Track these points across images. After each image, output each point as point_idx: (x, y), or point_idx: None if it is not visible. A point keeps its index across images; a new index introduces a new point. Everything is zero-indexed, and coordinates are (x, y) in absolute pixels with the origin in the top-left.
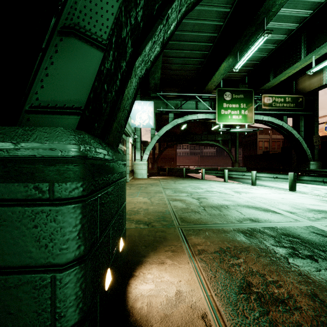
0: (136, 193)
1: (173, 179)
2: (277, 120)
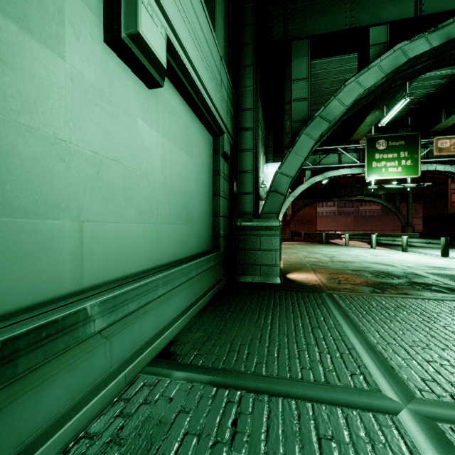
0: None
1: (310, 244)
2: None
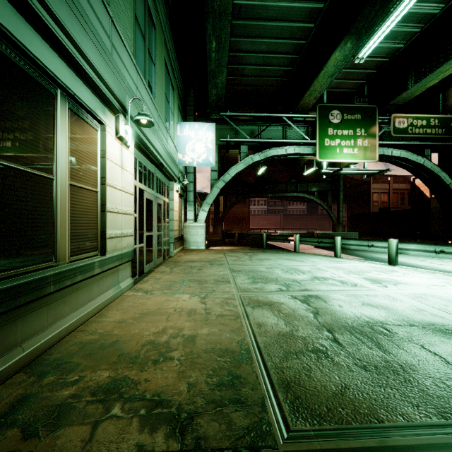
0: (179, 284)
1: (248, 251)
2: (415, 156)
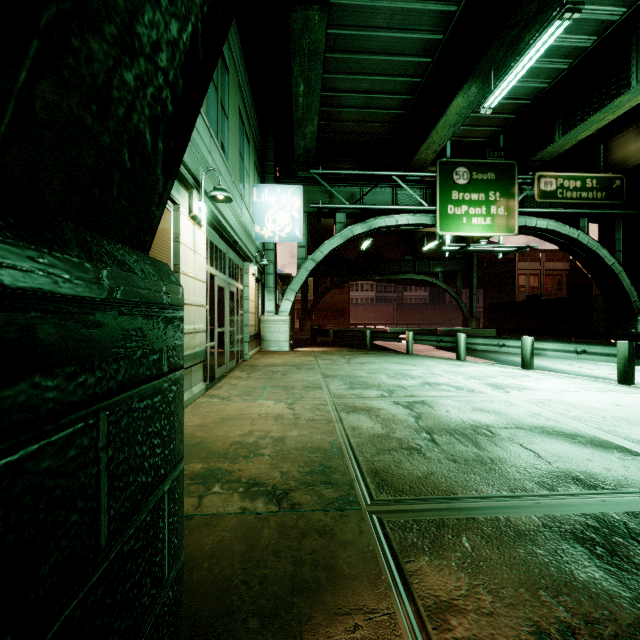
0: (261, 390)
1: (346, 353)
2: (566, 228)
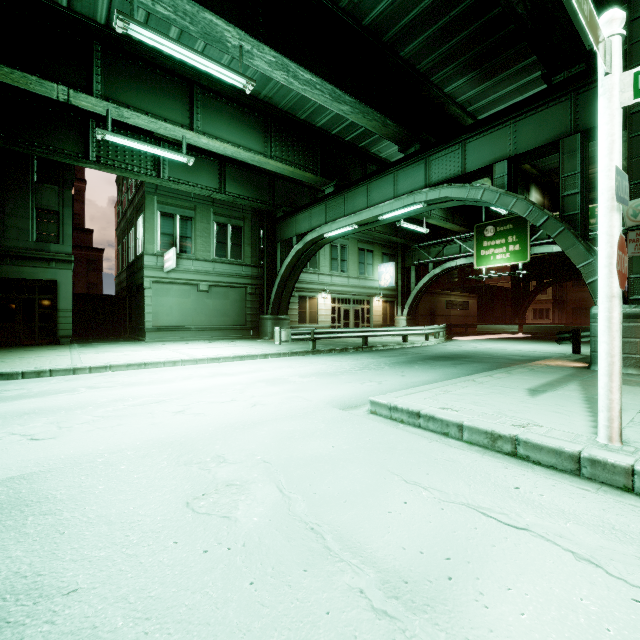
0: None
1: None
2: None
